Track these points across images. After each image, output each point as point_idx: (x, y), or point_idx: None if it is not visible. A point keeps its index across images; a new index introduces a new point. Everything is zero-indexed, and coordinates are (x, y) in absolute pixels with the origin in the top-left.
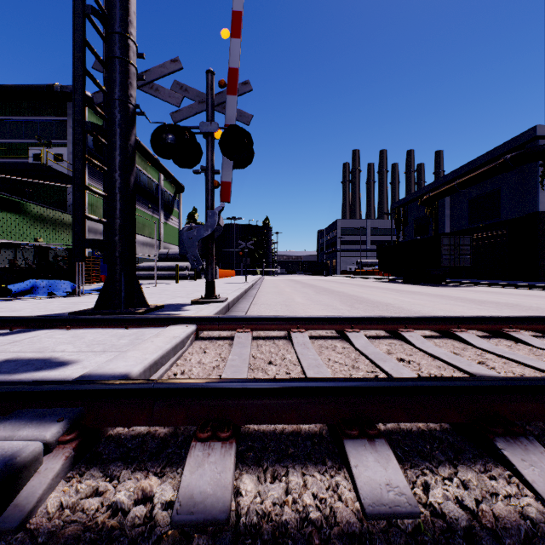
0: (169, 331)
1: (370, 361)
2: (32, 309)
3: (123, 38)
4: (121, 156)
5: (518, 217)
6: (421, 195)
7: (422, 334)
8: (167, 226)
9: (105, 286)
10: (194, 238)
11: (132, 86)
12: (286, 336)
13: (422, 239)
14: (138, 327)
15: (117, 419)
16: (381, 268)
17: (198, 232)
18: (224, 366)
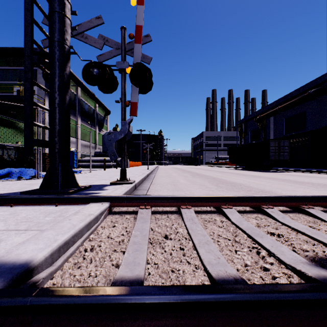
0: (87, 209)
1: (247, 236)
2: None
3: None
4: (59, 81)
5: (317, 129)
6: (255, 116)
7: (277, 209)
8: (100, 135)
9: (47, 173)
10: (112, 139)
11: (67, 32)
12: (177, 211)
13: (257, 143)
14: (66, 204)
15: None
16: (231, 161)
17: (115, 136)
18: (128, 241)
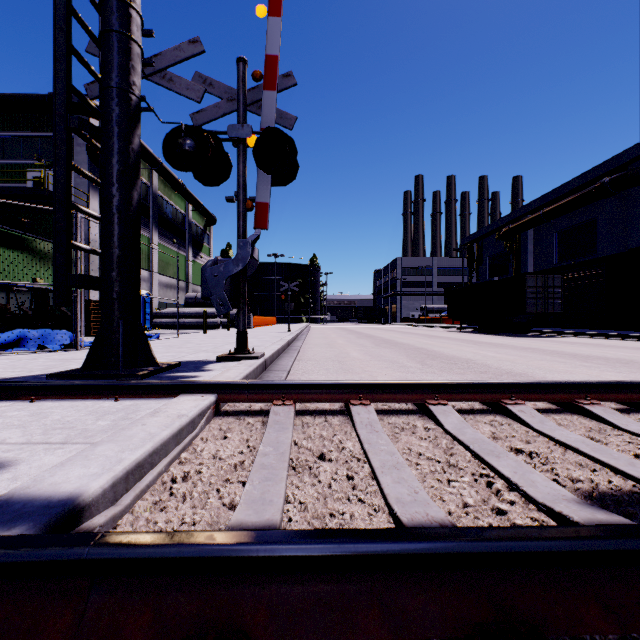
0: (175, 405)
1: (472, 455)
2: (5, 369)
3: (122, 6)
4: (119, 164)
5: (618, 253)
6: (498, 227)
7: (533, 406)
8: (195, 265)
9: (97, 338)
10: (220, 275)
11: (135, 71)
12: (343, 410)
13: (502, 280)
14: (134, 397)
15: (7, 629)
16: (451, 315)
17: (226, 268)
18: (251, 464)
